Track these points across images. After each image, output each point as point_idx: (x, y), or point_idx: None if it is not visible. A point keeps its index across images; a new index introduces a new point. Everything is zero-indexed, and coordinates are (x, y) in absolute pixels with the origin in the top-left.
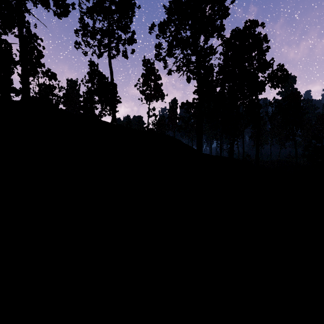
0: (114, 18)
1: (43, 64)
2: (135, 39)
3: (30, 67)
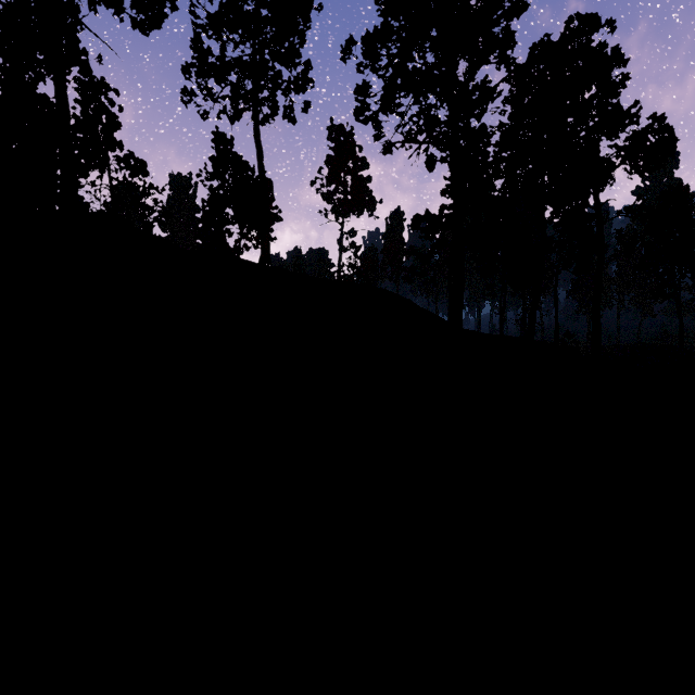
0: (265, 35)
1: (120, 142)
2: (311, 78)
3: (92, 149)
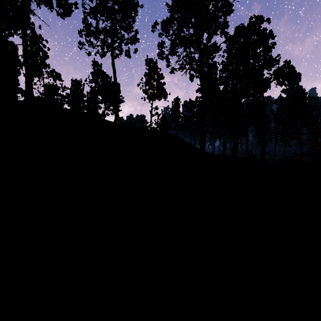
0: (117, 18)
1: (48, 64)
2: (138, 38)
3: (35, 67)
